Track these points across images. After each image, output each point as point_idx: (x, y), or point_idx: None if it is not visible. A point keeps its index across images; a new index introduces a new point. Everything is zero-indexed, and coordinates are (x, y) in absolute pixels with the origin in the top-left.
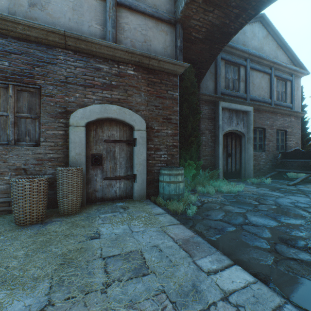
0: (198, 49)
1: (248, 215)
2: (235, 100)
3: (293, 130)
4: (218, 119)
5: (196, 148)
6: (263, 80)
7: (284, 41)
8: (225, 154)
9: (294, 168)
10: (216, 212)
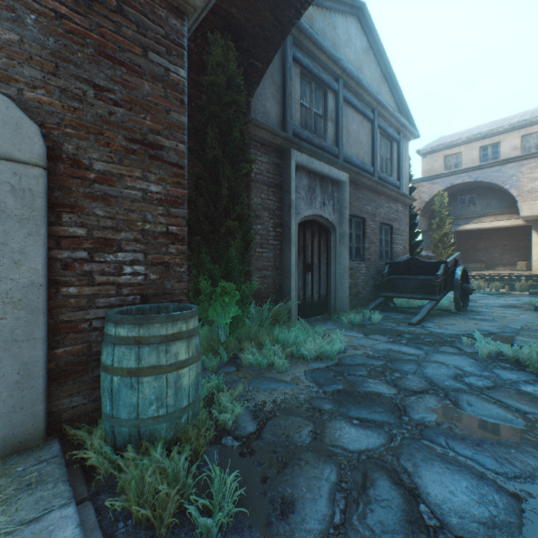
0: None
1: (409, 467)
2: (320, 155)
3: (401, 226)
4: (290, 188)
5: (241, 248)
6: (362, 130)
7: (390, 69)
8: (301, 266)
9: (409, 291)
10: (312, 468)
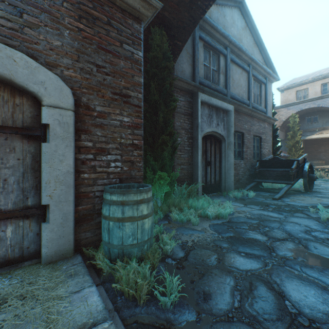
0: (173, 0)
1: (278, 281)
2: (215, 95)
3: (267, 137)
4: (197, 115)
5: (170, 152)
6: (241, 78)
7: (260, 38)
8: (204, 162)
9: (272, 178)
10: (219, 277)
